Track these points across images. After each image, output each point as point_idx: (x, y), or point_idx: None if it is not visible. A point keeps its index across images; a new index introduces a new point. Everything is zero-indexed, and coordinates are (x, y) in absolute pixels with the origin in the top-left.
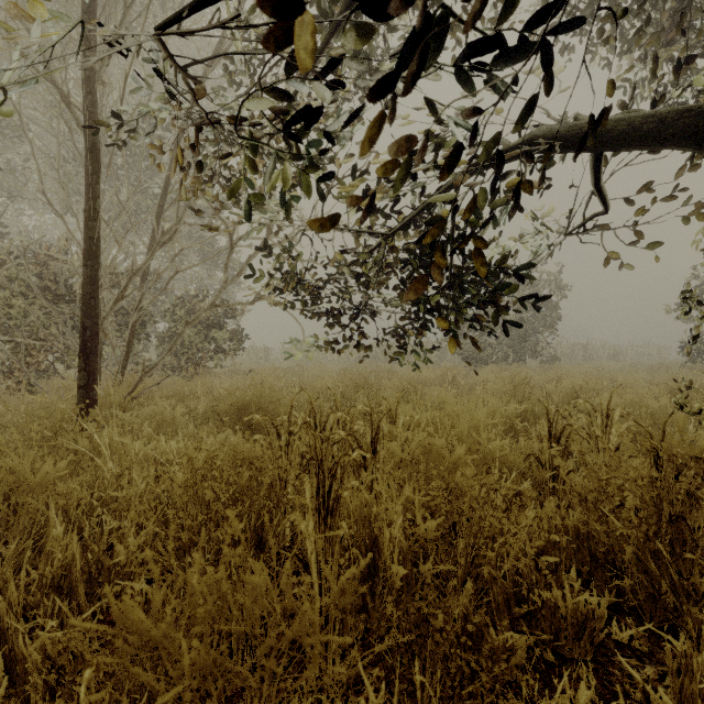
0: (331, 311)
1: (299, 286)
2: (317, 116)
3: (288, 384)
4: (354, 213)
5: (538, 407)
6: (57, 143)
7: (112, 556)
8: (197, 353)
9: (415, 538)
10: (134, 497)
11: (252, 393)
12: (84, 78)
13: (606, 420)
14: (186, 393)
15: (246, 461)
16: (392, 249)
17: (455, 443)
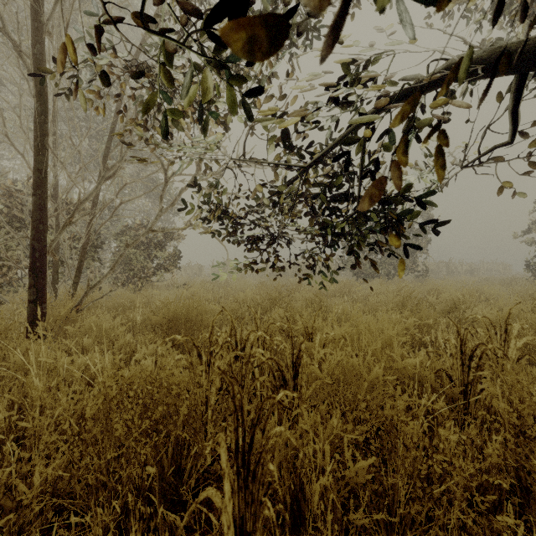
0: (251, 236)
1: (223, 214)
2: (236, 16)
3: (215, 295)
4: (271, 148)
5: (430, 318)
6: (18, 93)
7: (14, 497)
8: (142, 270)
9: (344, 482)
10: (58, 416)
11: (182, 306)
12: (32, 29)
13: (505, 335)
14: (131, 303)
15: (164, 387)
16: (304, 181)
17: (372, 362)
